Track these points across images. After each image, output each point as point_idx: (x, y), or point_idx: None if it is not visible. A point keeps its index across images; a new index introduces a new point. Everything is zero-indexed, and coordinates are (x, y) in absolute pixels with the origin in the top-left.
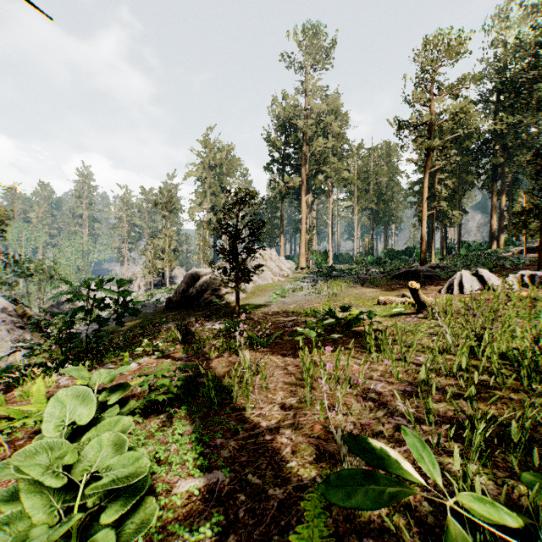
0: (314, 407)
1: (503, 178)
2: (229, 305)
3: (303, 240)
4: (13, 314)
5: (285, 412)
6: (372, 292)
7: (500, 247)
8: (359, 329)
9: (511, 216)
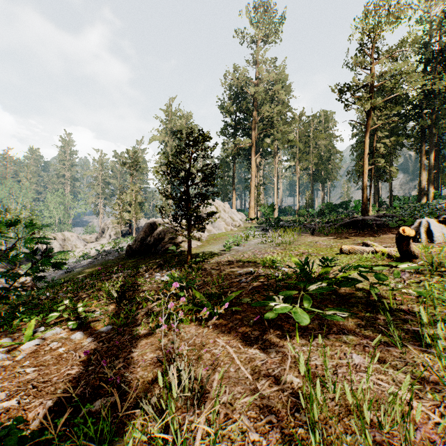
0: None
1: (432, 138)
2: (184, 253)
3: (253, 194)
4: None
5: None
6: (325, 240)
7: (429, 200)
8: (341, 288)
9: (437, 173)
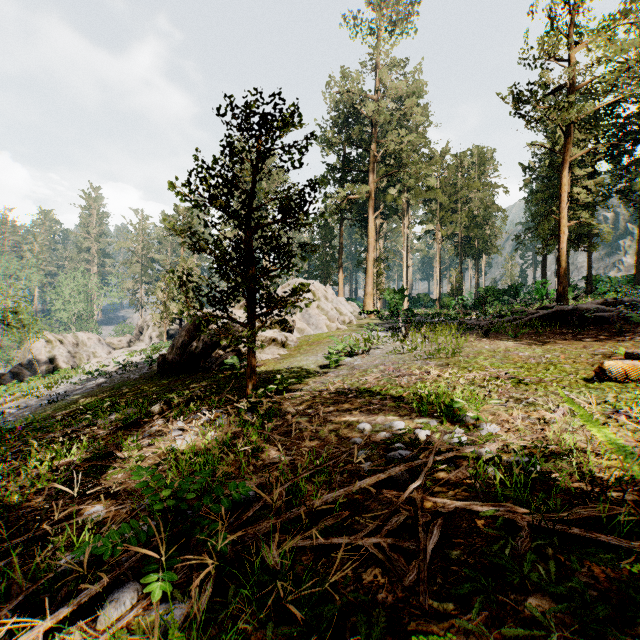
0: None
1: None
2: None
3: (370, 273)
4: None
5: None
6: (522, 348)
7: None
8: None
9: None
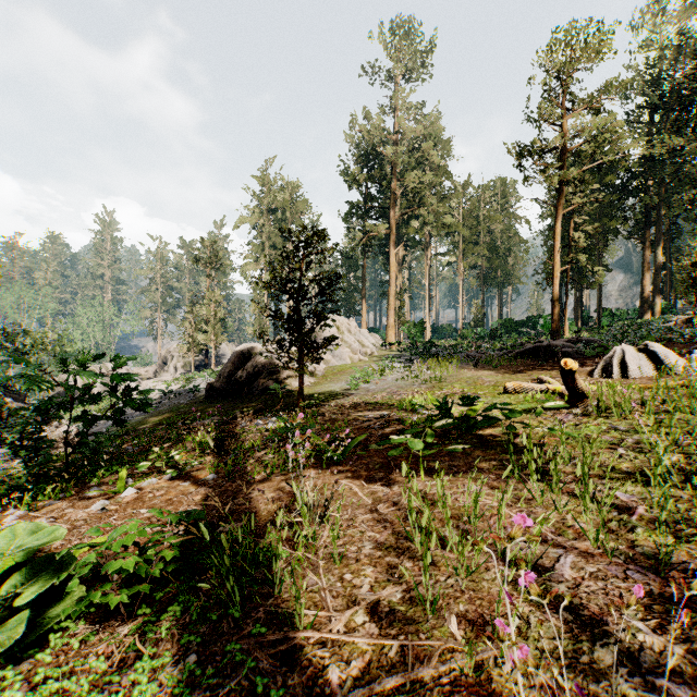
0: (443, 623)
1: (659, 223)
2: (291, 393)
3: (392, 306)
4: None
5: (382, 638)
6: (490, 376)
7: (655, 316)
8: (486, 432)
9: (668, 274)
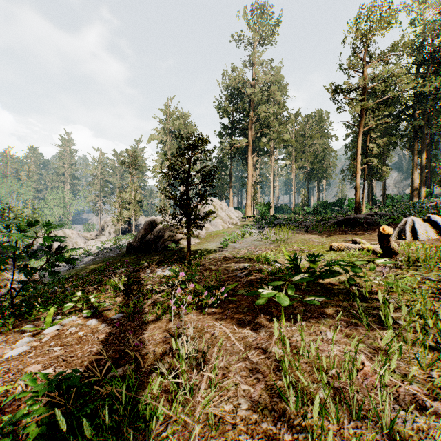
0: None
1: (424, 138)
2: (183, 250)
3: (249, 193)
4: None
5: None
6: (318, 238)
7: (421, 199)
8: (326, 281)
9: (429, 172)
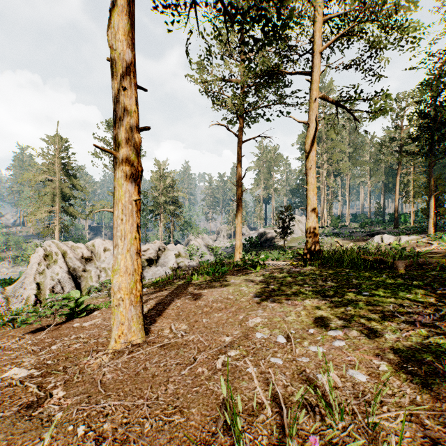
0: None
1: None
2: (279, 246)
3: (324, 208)
4: (206, 246)
5: None
6: (343, 242)
7: None
8: None
9: None
